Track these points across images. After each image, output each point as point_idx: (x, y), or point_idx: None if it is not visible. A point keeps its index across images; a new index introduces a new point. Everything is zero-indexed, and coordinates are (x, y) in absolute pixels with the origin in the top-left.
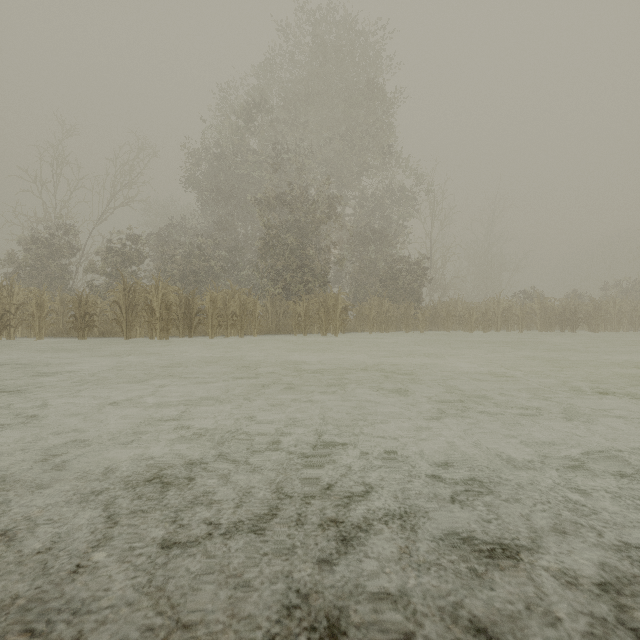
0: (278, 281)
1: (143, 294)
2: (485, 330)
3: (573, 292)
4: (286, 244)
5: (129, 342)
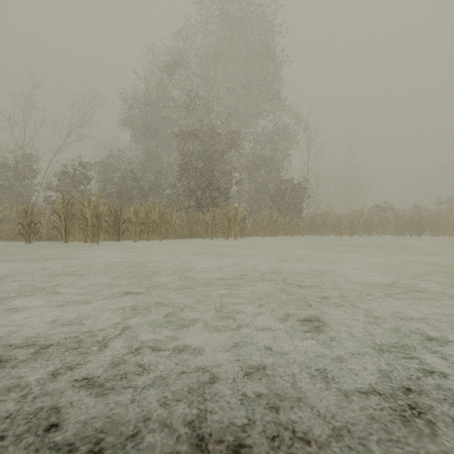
0: (192, 197)
1: (77, 206)
2: (351, 235)
3: (415, 206)
4: (198, 168)
5: (65, 245)
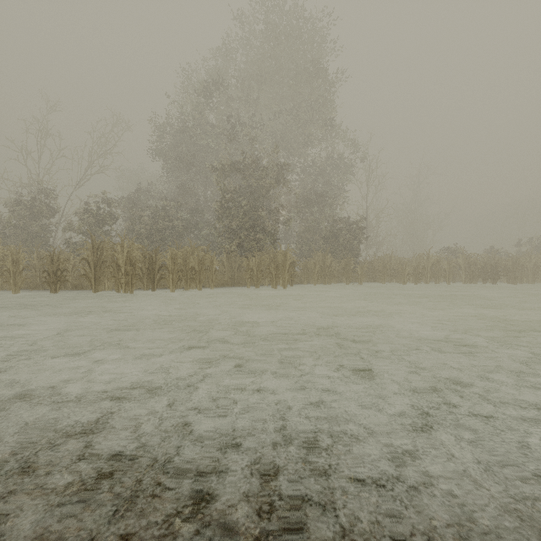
0: (233, 239)
1: (109, 252)
2: (416, 282)
3: (491, 248)
4: (240, 206)
5: (96, 296)
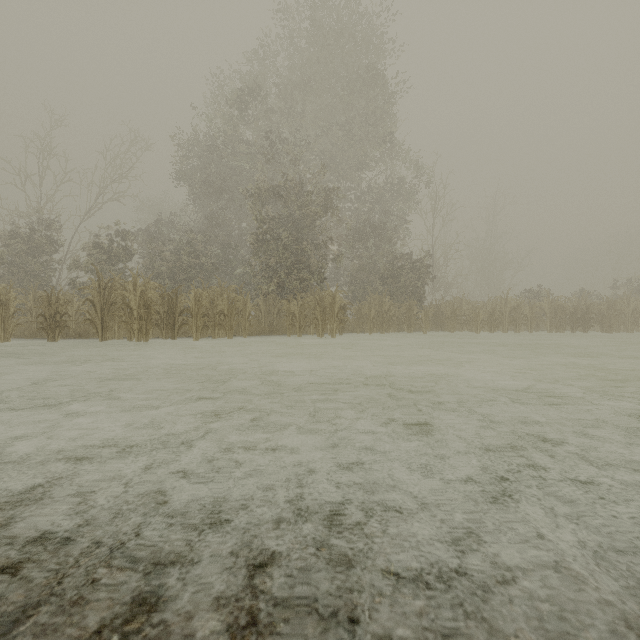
0: (272, 279)
1: (119, 291)
2: (492, 331)
3: (581, 291)
4: (280, 239)
5: (102, 344)
